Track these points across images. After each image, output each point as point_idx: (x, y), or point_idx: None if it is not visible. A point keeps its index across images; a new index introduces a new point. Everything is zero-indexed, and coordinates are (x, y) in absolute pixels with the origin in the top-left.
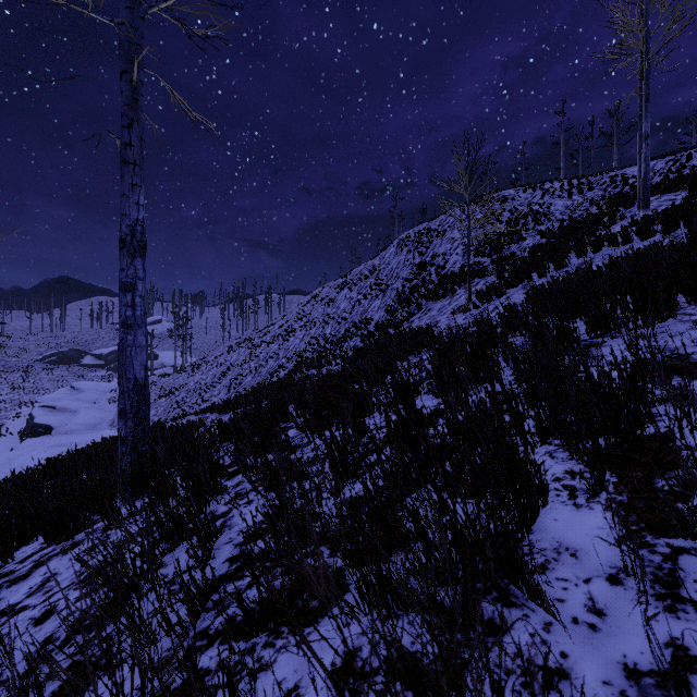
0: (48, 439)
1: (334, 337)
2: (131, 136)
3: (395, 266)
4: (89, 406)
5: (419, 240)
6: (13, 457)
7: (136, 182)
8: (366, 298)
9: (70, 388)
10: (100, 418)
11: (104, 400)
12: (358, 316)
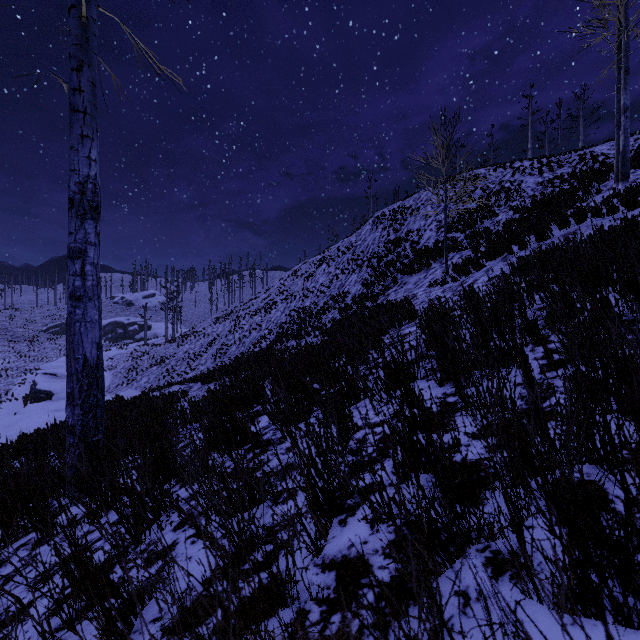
0: (48, 404)
1: (313, 309)
2: (80, 80)
3: (371, 242)
4: None
5: (394, 217)
6: (15, 421)
7: (87, 133)
8: (343, 273)
9: None
10: None
11: None
12: (336, 290)
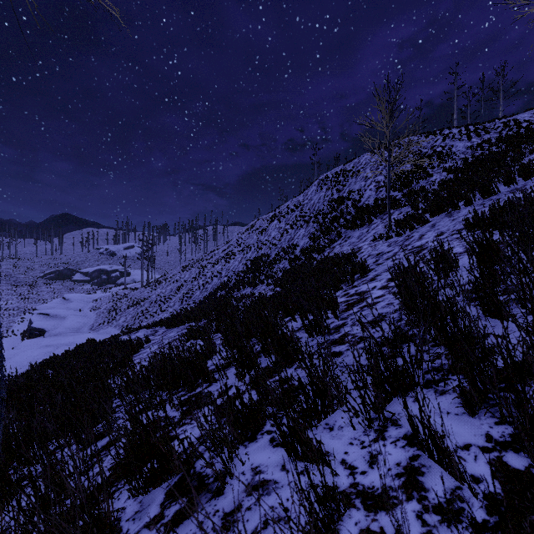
0: (41, 340)
1: (266, 259)
2: None
3: (317, 201)
4: (75, 313)
5: (337, 179)
6: (12, 356)
7: None
8: (292, 228)
9: (62, 298)
10: (83, 323)
11: (87, 308)
12: (286, 242)
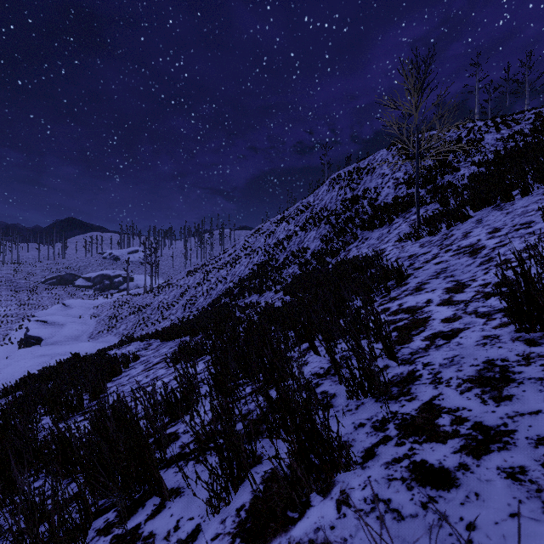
0: (36, 349)
1: (274, 264)
2: None
3: (328, 201)
4: (75, 321)
5: (350, 177)
6: (4, 366)
7: None
8: (302, 230)
9: (62, 305)
10: (82, 331)
11: (87, 315)
12: (296, 245)
